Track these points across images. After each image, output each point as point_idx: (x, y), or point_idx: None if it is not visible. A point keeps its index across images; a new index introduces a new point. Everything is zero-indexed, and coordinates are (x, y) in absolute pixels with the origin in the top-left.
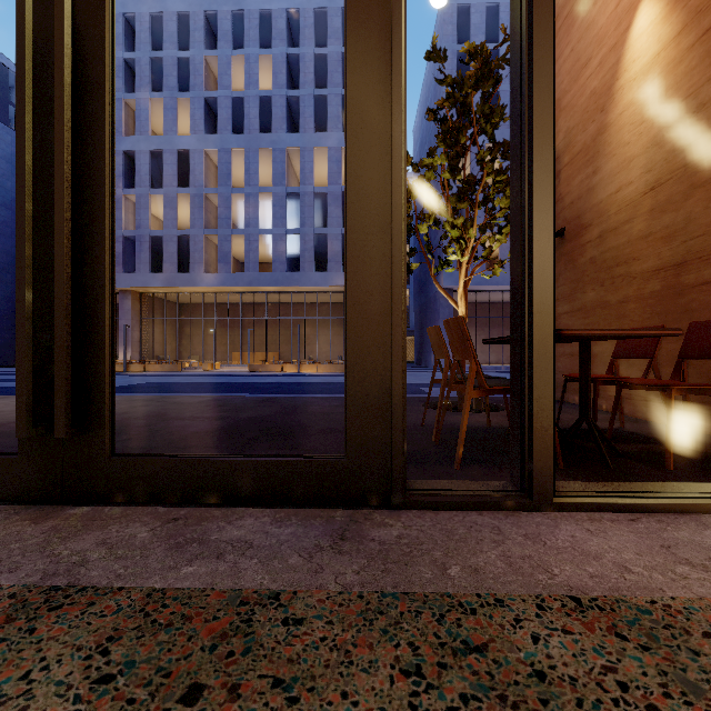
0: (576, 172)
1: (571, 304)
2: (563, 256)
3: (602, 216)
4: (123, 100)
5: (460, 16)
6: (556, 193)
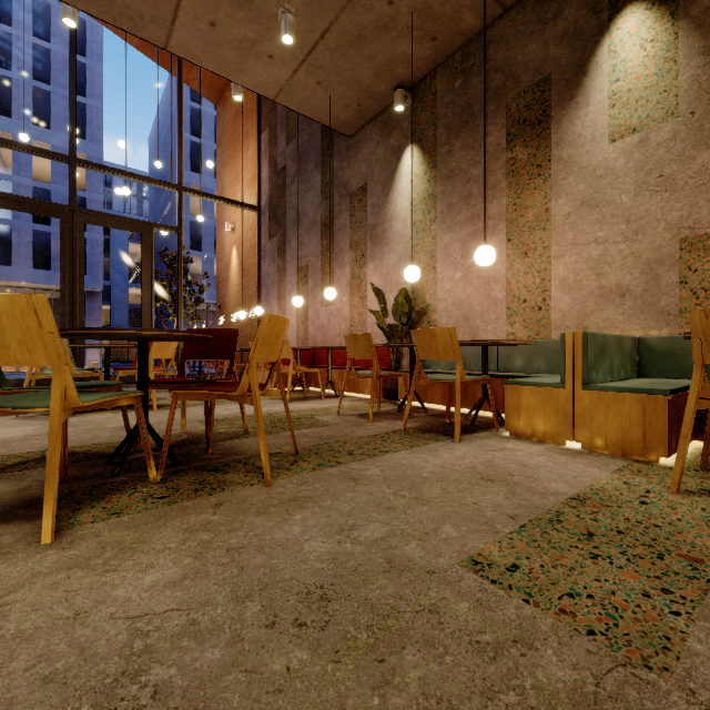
0: (223, 286)
1: None
2: (220, 316)
3: (228, 307)
4: None
5: None
6: (219, 290)
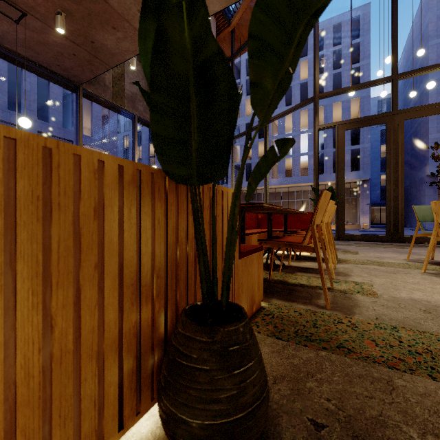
0: None
1: None
2: None
3: None
4: None
5: None
6: None
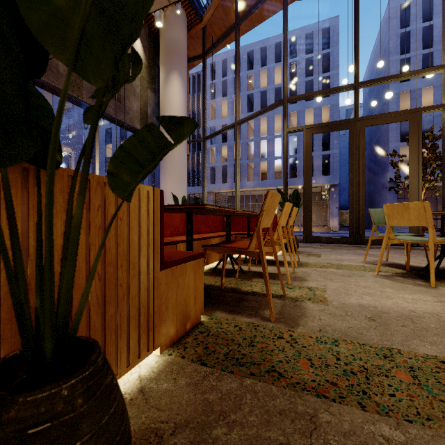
0: None
1: None
2: None
3: None
4: (210, 103)
5: (402, 10)
6: None
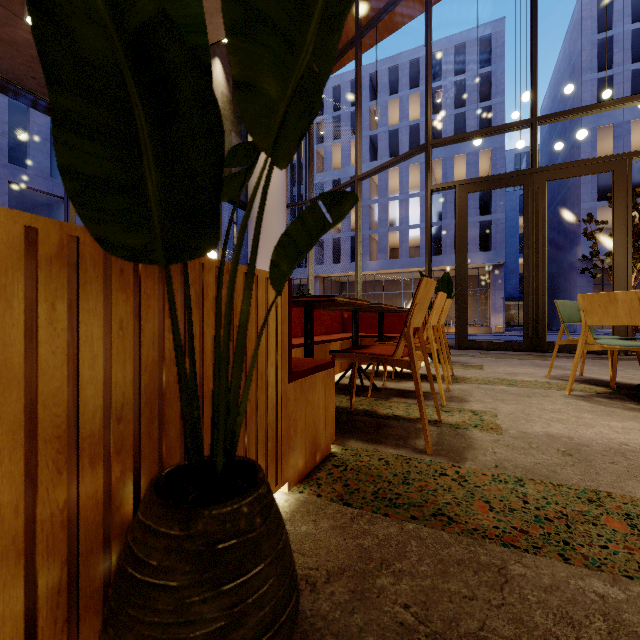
0: None
1: None
2: None
3: None
4: (316, 150)
5: (600, 5)
6: None
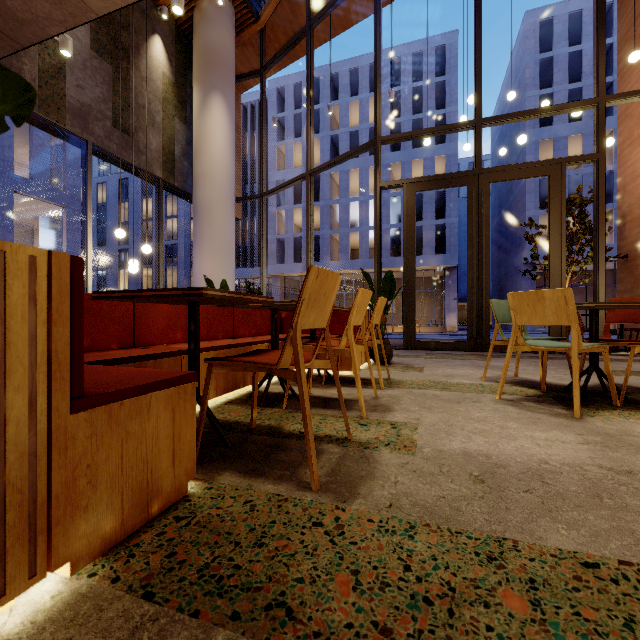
0: (633, 228)
1: (631, 294)
2: (627, 268)
3: None
4: (276, 146)
5: (542, 27)
6: (622, 234)
